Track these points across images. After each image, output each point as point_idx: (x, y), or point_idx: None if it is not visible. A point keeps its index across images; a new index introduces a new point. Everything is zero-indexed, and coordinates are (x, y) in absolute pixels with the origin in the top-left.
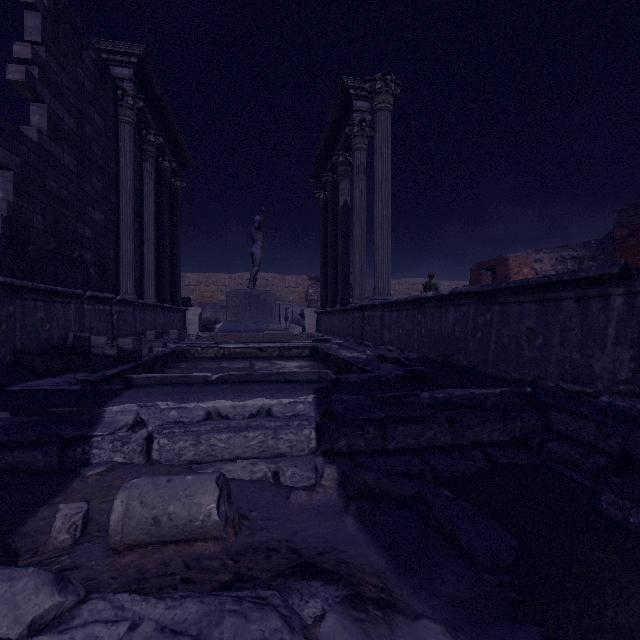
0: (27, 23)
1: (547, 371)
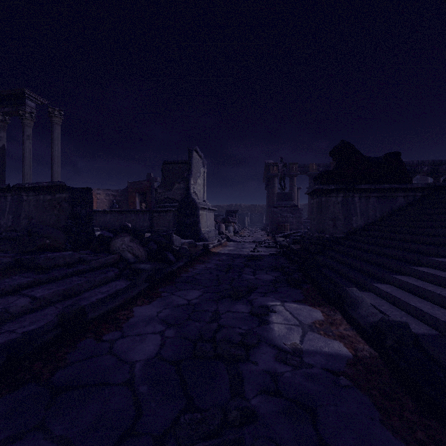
0: None
1: (137, 227)
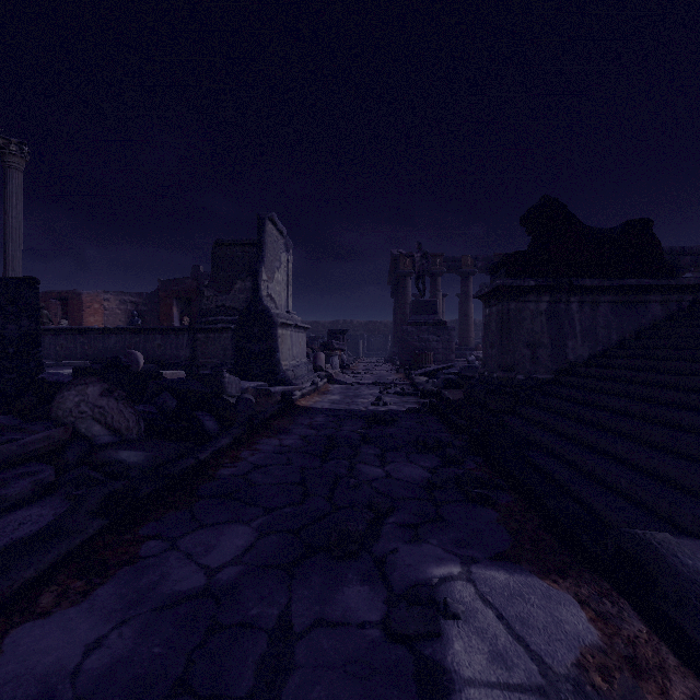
0: None
1: (166, 358)
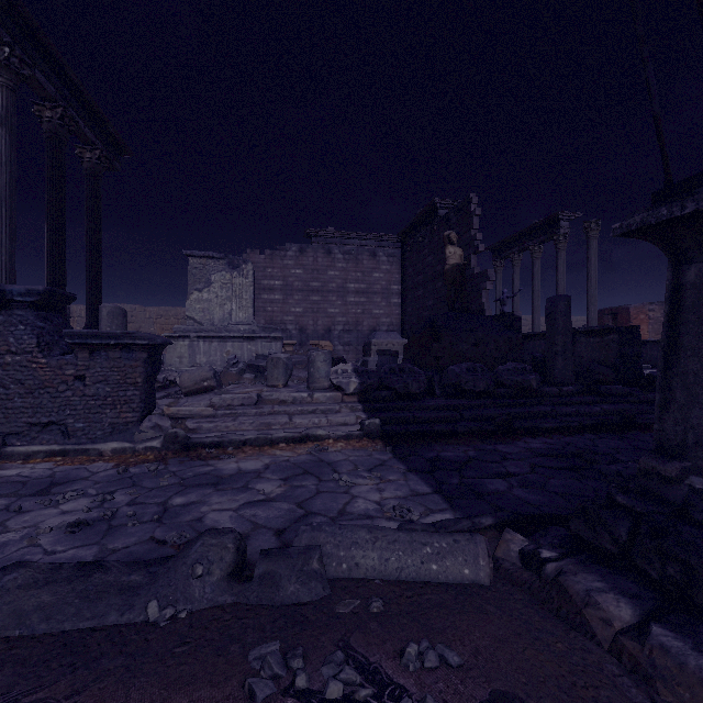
0: (474, 221)
1: None
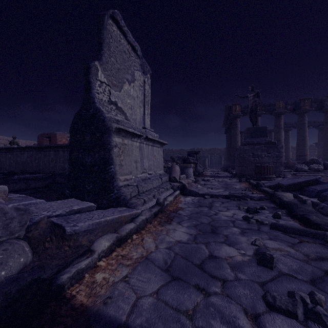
0: None
1: (56, 169)
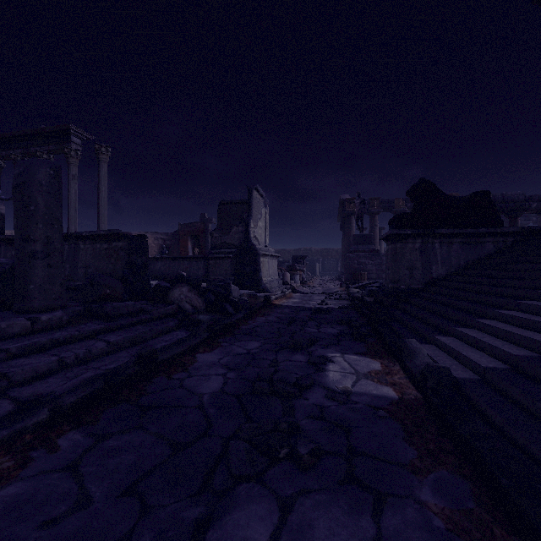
0: None
1: (190, 276)
